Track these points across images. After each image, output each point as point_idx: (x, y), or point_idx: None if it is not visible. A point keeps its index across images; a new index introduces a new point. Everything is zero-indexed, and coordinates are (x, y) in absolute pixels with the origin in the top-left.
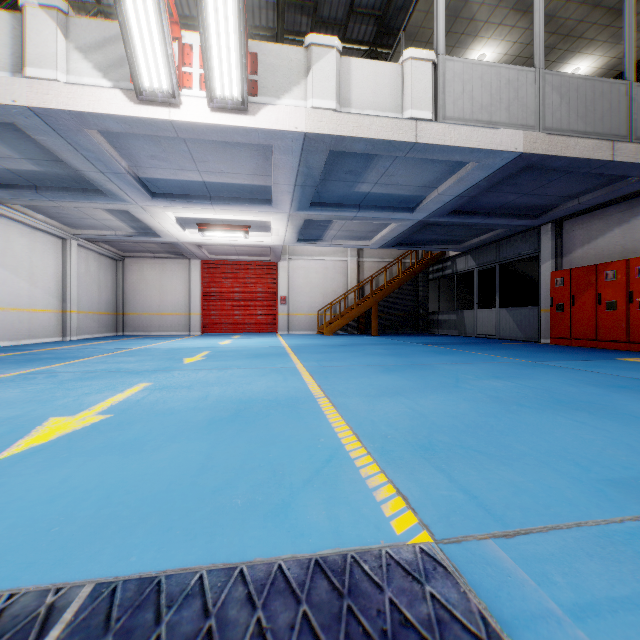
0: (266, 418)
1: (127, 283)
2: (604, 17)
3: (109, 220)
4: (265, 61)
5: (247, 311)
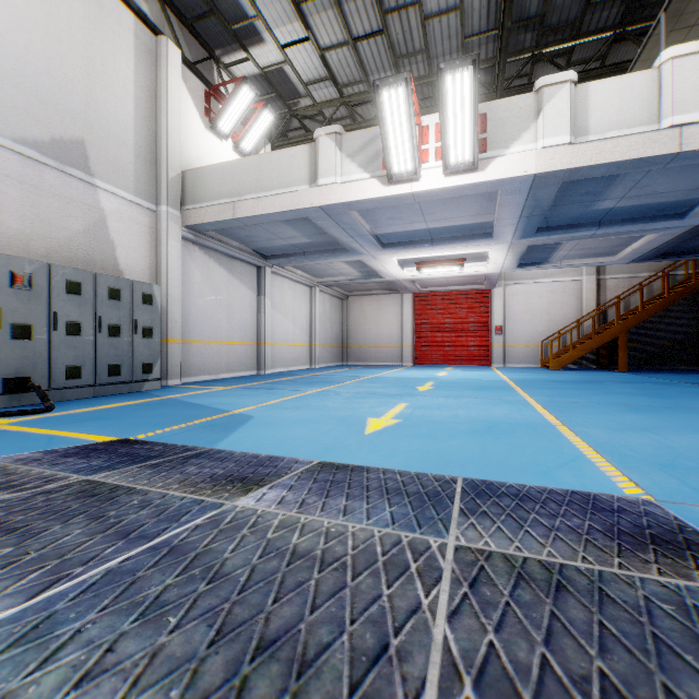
0: (514, 433)
1: (350, 319)
2: None
3: (344, 269)
4: (494, 118)
5: (458, 342)
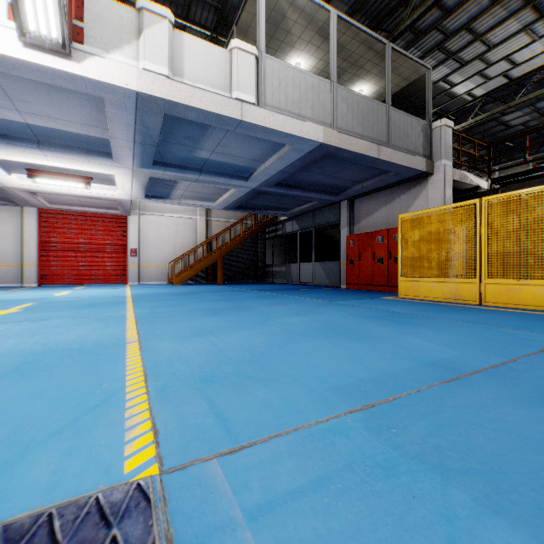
0: (54, 368)
1: None
2: (375, 57)
3: None
4: (92, 11)
5: (94, 262)
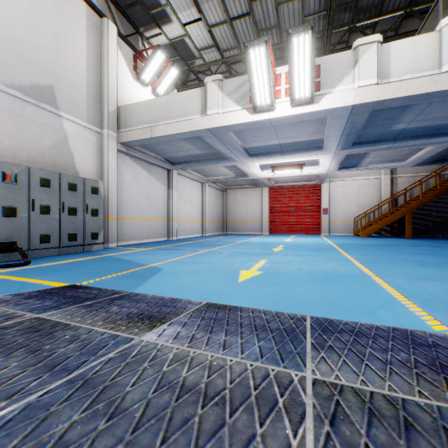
0: (342, 281)
1: (228, 204)
2: None
3: (224, 171)
4: (325, 67)
5: (298, 219)
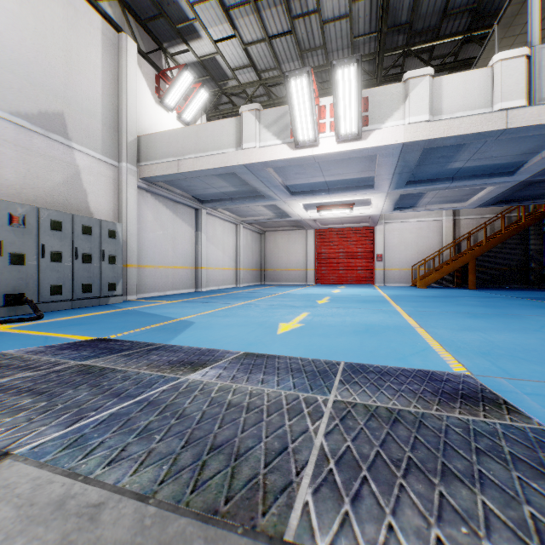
0: (384, 333)
1: (267, 249)
2: None
3: (262, 210)
4: (373, 100)
5: (349, 267)
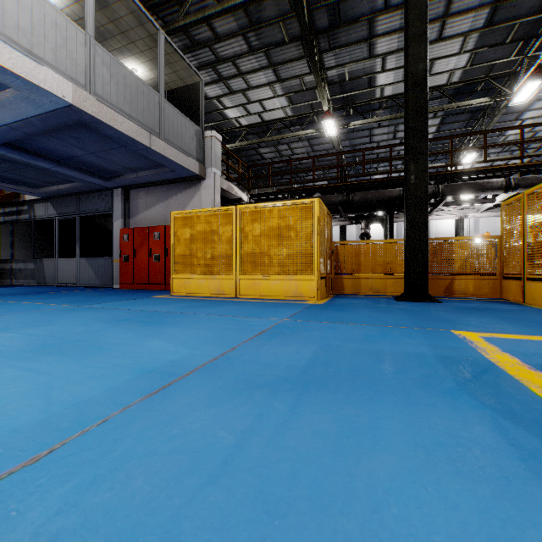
0: None
1: None
2: (148, 38)
3: None
4: None
5: None
